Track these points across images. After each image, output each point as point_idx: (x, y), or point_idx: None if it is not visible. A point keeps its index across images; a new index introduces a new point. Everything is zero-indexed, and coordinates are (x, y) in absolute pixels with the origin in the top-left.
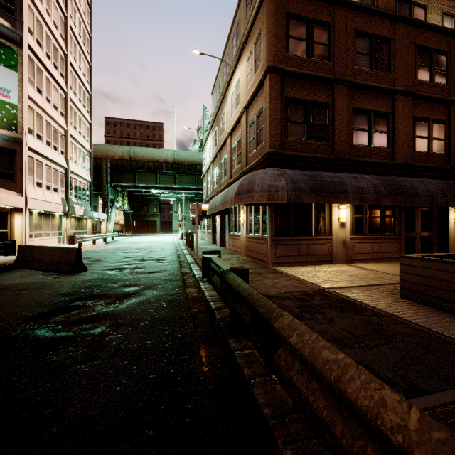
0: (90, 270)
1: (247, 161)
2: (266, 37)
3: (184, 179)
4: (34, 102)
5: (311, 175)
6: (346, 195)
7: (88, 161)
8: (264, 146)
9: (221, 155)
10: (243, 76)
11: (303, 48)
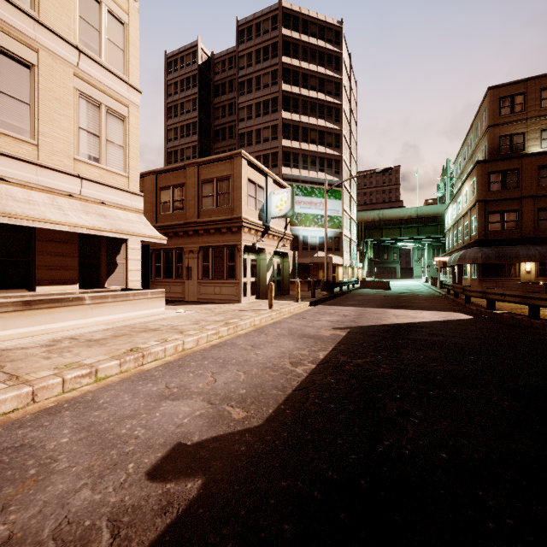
0: (391, 290)
1: (471, 237)
2: (476, 185)
3: (426, 230)
4: (343, 210)
5: (497, 250)
6: (518, 258)
7: (355, 229)
8: (476, 235)
9: (458, 224)
10: (468, 190)
11: (499, 186)
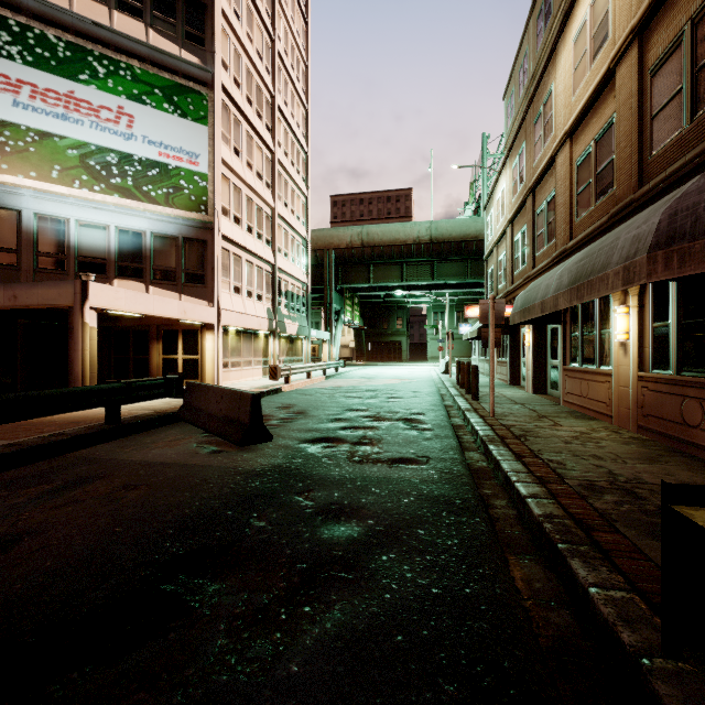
0: (278, 438)
1: (643, 172)
2: None
3: (448, 269)
4: (230, 170)
5: None
6: None
7: (304, 254)
8: None
9: (537, 197)
10: None
11: None
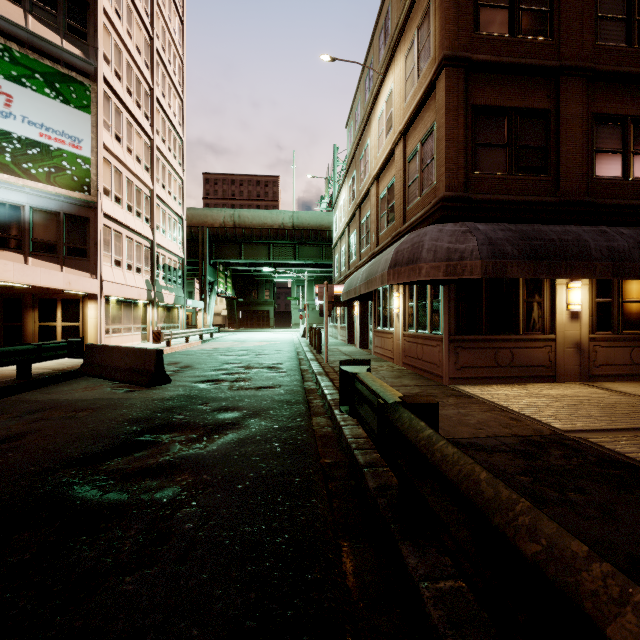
0: (175, 381)
1: (405, 215)
2: (440, 10)
3: (307, 252)
4: (111, 154)
5: (521, 230)
6: (588, 263)
7: (180, 231)
8: (436, 189)
9: (362, 212)
10: (398, 84)
11: (504, 21)
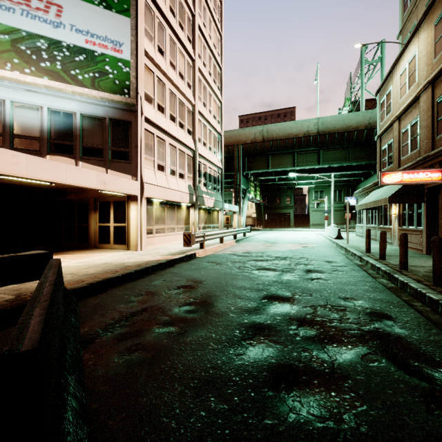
0: None
1: None
2: None
3: (331, 155)
4: (154, 64)
5: None
6: None
7: (219, 146)
8: None
9: None
10: None
11: None
